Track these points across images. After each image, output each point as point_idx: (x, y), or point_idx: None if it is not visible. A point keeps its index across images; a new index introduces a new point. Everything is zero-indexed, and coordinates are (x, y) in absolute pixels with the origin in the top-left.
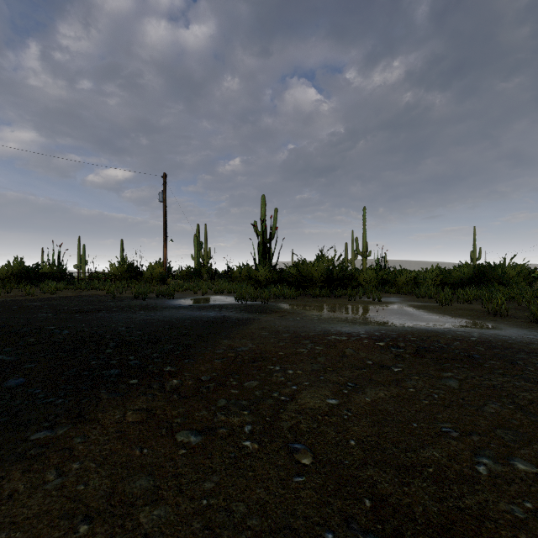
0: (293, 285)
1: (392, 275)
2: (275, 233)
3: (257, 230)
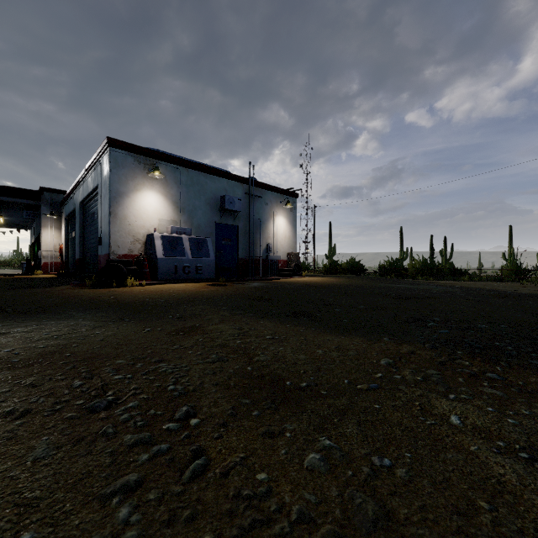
0: None
1: None
2: None
3: None
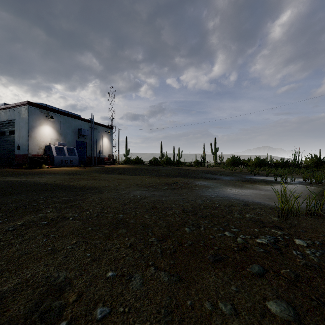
0: None
1: None
2: None
3: None
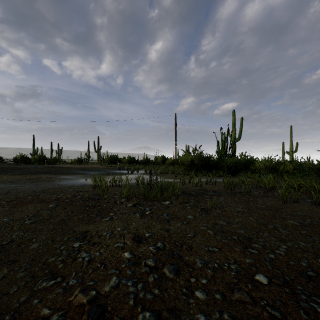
0: (206, 169)
1: (281, 163)
2: (240, 134)
3: (229, 134)
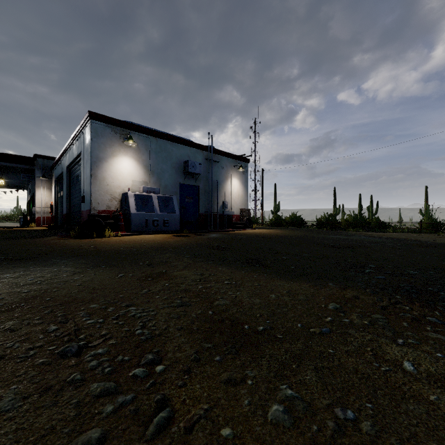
0: None
1: None
2: None
3: None
